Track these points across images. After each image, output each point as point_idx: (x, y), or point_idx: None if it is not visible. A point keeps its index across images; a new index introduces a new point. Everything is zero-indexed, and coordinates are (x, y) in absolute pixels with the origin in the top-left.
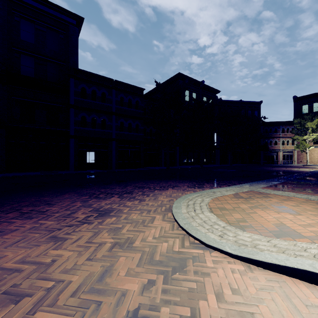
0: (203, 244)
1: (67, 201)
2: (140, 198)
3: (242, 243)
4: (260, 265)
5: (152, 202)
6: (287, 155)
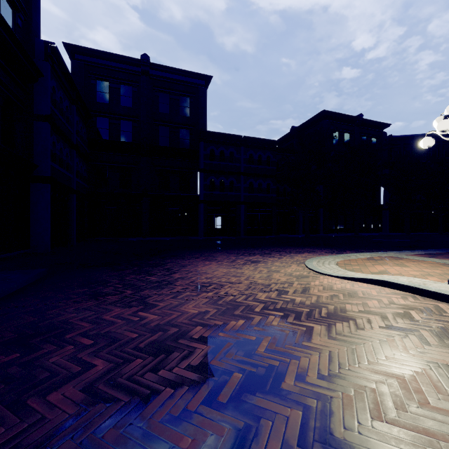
0: (321, 274)
1: (223, 256)
2: (279, 257)
3: (346, 274)
4: (348, 279)
5: (289, 259)
6: None
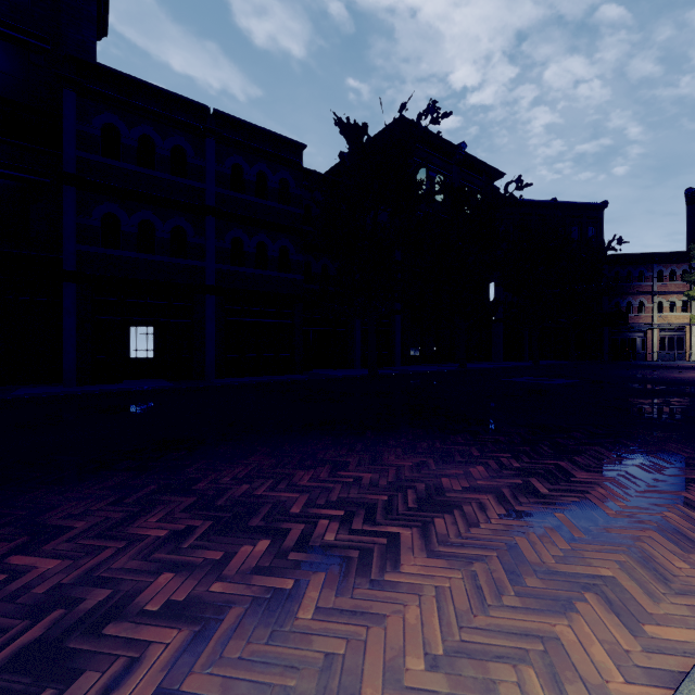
0: None
1: None
2: None
3: None
4: None
5: None
6: (671, 337)
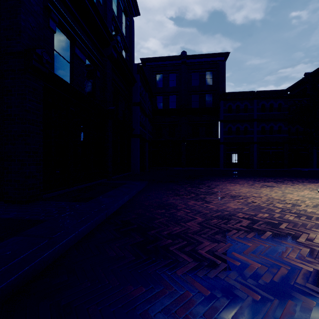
0: None
1: (243, 181)
2: (291, 184)
3: None
4: None
5: (302, 186)
6: None
